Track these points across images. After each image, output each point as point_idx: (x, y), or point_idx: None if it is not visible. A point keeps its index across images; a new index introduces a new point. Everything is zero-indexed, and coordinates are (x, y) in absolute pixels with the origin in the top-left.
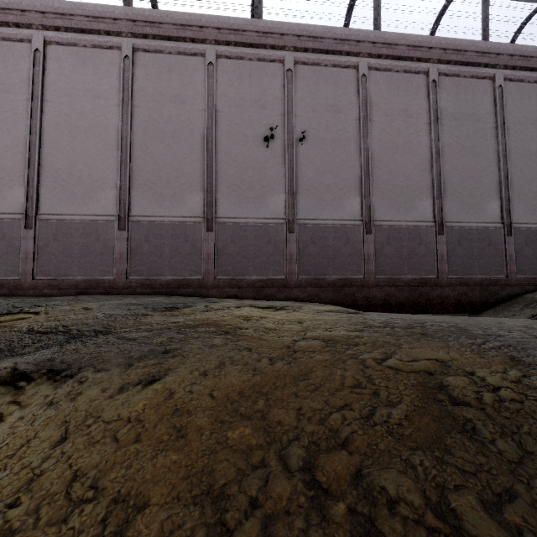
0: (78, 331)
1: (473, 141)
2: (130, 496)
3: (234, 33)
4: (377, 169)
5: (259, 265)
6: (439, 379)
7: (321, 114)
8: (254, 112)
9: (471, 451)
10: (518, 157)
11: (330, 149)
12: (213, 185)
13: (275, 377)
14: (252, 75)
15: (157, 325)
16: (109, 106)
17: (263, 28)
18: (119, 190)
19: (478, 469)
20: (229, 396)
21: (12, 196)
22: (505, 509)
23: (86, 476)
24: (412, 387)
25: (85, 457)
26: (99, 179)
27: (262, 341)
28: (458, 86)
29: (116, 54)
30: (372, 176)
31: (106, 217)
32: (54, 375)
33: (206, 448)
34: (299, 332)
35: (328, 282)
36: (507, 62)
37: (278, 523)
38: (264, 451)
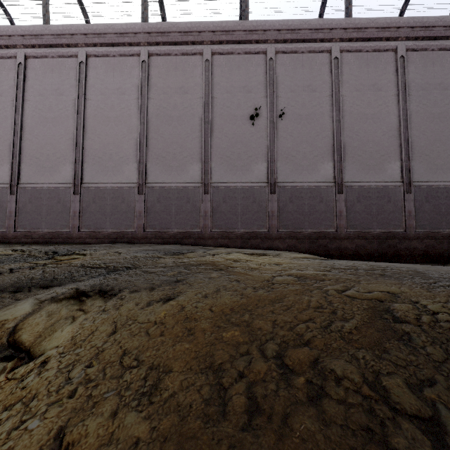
0: (114, 267)
1: (441, 107)
2: (160, 366)
3: (226, 34)
4: (348, 138)
5: (246, 221)
6: (387, 305)
7: (298, 94)
8: (242, 96)
9: (404, 353)
10: None
11: (306, 123)
12: (209, 156)
13: (257, 300)
14: (240, 66)
15: (169, 263)
16: (131, 99)
17: (249, 27)
18: (138, 164)
19: (408, 364)
20: (223, 311)
21: (65, 171)
22: (425, 389)
23: (131, 353)
24: (364, 309)
25: (129, 343)
26: (124, 155)
27: (247, 275)
28: (426, 58)
29: (136, 59)
30: (344, 144)
31: (129, 184)
32: (103, 294)
33: (208, 342)
34: (277, 271)
35: (304, 235)
36: None
37: (258, 386)
38: (248, 345)
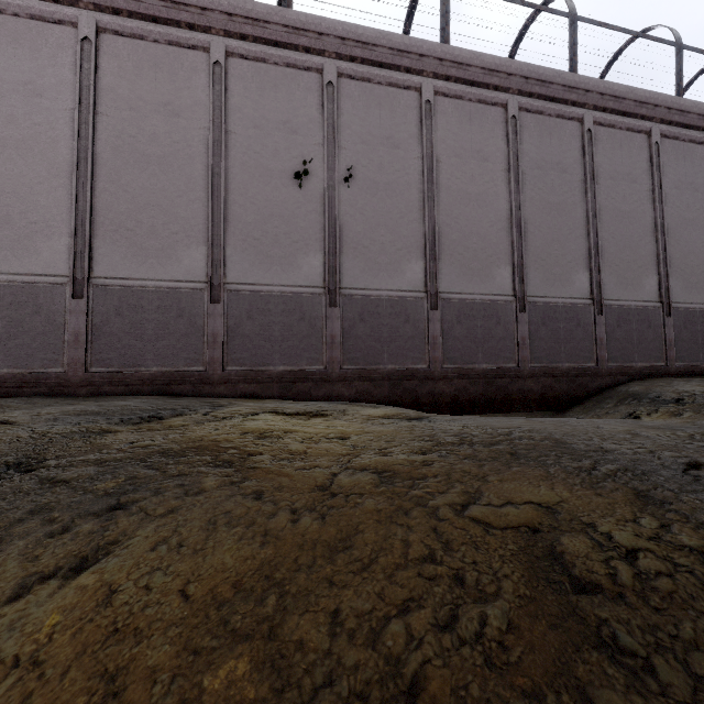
0: None
1: (559, 196)
2: None
3: (252, 24)
4: (444, 226)
5: (288, 351)
6: (548, 540)
7: (373, 148)
8: (281, 137)
9: (617, 688)
10: (610, 219)
11: (384, 196)
12: (221, 236)
13: (298, 546)
14: (279, 86)
15: (116, 451)
16: (57, 110)
17: (293, 22)
18: (74, 238)
19: None
20: (216, 592)
21: None
22: None
23: None
24: (512, 558)
25: None
26: (40, 219)
27: (282, 477)
28: (542, 125)
29: (69, 32)
30: (439, 234)
31: (53, 278)
32: None
33: None
34: (340, 458)
35: (382, 373)
36: (597, 102)
37: None
38: None
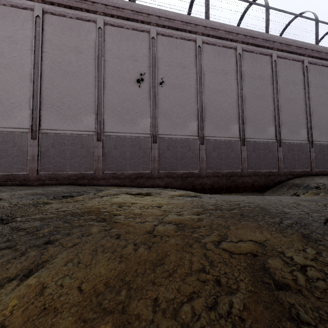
0: None
1: (261, 91)
2: None
3: (116, 10)
4: (207, 105)
5: (133, 164)
6: (261, 260)
7: (173, 68)
8: (130, 63)
9: None
10: (284, 102)
11: (179, 91)
12: (102, 110)
13: (137, 263)
14: (129, 39)
15: (50, 213)
16: (24, 50)
17: (136, 9)
18: (32, 111)
19: None
20: (96, 288)
21: None
22: None
23: None
24: (244, 270)
25: None
26: (16, 102)
27: (129, 227)
28: (253, 58)
29: (29, 13)
30: (204, 109)
31: (22, 130)
32: None
33: None
34: (158, 217)
35: (178, 174)
36: (278, 47)
37: None
38: None
